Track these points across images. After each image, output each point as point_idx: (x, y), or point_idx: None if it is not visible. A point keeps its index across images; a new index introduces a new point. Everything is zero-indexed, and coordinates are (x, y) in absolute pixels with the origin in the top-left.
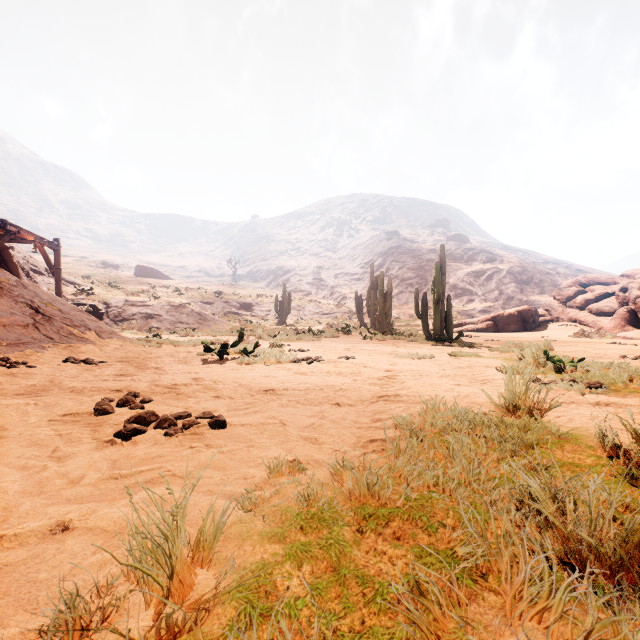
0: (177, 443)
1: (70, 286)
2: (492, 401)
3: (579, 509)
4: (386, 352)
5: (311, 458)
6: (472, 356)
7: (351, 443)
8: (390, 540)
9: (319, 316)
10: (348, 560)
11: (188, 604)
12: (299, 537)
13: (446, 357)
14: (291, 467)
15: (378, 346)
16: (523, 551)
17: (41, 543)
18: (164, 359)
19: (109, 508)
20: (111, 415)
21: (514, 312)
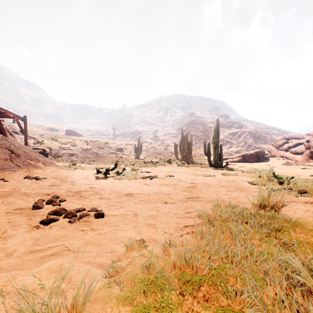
0: (75, 227)
1: (32, 139)
2: (250, 201)
3: None
4: (190, 173)
5: (151, 238)
6: (234, 175)
7: (174, 227)
8: (202, 302)
9: (156, 154)
10: None
11: None
12: (142, 299)
13: (221, 175)
14: (139, 244)
15: (185, 170)
16: None
17: None
18: (76, 177)
19: (24, 275)
20: (41, 209)
21: (253, 152)
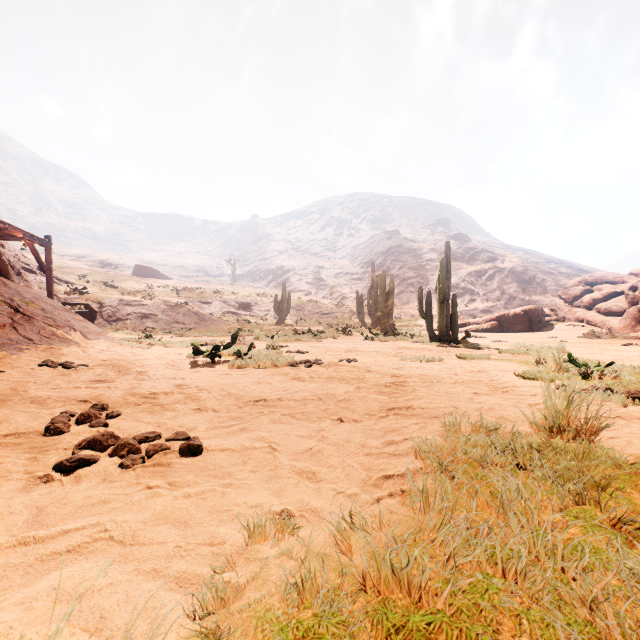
0: (132, 480)
1: (63, 285)
2: (527, 417)
3: None
4: (390, 354)
5: (306, 506)
6: (483, 359)
7: (359, 479)
8: None
9: (319, 316)
10: None
11: None
12: None
13: (455, 360)
14: (278, 524)
15: (381, 347)
16: None
17: None
18: (151, 362)
19: None
20: (65, 435)
21: (520, 312)
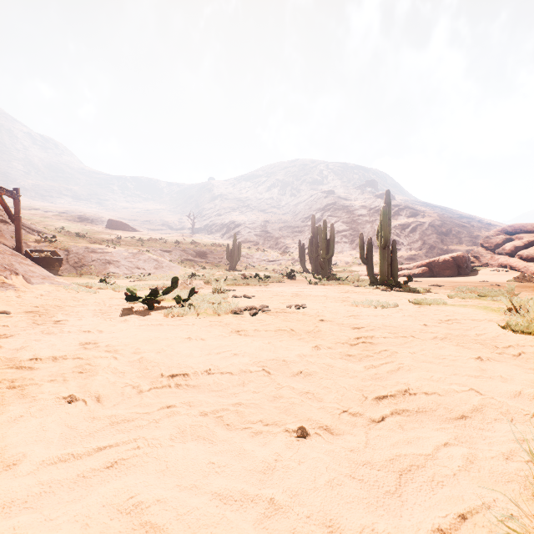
0: None
1: (35, 234)
2: None
3: None
4: (338, 298)
5: None
6: (439, 304)
7: None
8: None
9: (266, 263)
10: None
11: None
12: None
13: (411, 305)
14: None
15: (326, 291)
16: None
17: None
18: (84, 308)
19: None
20: None
21: (449, 258)
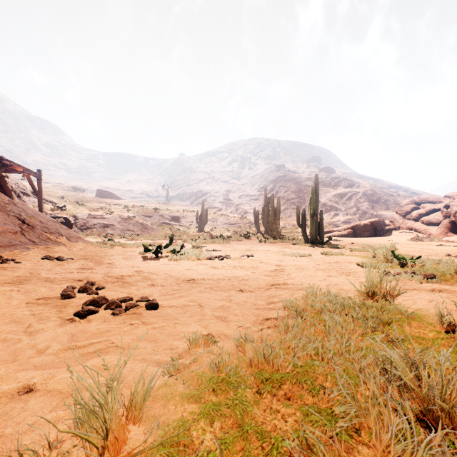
0: (121, 321)
1: (49, 204)
2: (355, 288)
3: (431, 377)
4: (276, 251)
5: (221, 333)
6: (338, 254)
7: (251, 321)
8: (282, 400)
9: (228, 225)
10: (250, 418)
11: (121, 456)
12: (211, 398)
13: (320, 255)
14: (206, 340)
15: (270, 247)
16: (388, 411)
17: (10, 402)
18: (115, 257)
19: (65, 373)
20: (73, 299)
21: (368, 223)
